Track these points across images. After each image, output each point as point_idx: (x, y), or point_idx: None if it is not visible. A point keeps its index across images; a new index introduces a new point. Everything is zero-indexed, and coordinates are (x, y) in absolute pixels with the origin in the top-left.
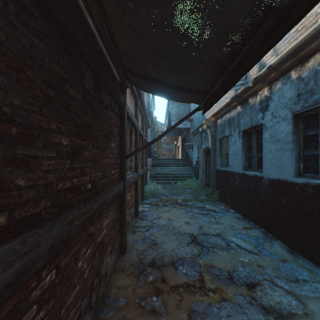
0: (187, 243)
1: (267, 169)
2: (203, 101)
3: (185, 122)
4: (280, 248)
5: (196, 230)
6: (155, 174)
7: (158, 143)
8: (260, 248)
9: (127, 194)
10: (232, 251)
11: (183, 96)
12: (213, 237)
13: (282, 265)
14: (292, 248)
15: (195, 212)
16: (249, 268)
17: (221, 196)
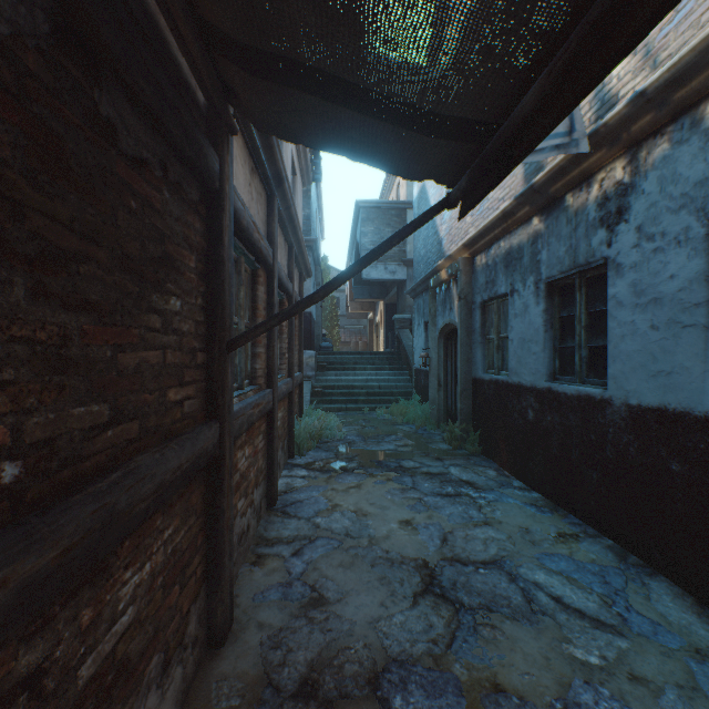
0: (411, 595)
1: (624, 380)
2: (466, 174)
3: (394, 266)
4: (675, 604)
5: (434, 547)
6: (325, 388)
7: (332, 316)
8: (620, 608)
9: (238, 453)
10: (545, 622)
11: (405, 153)
12: (484, 571)
13: (703, 673)
14: (708, 604)
15: (426, 489)
16: (612, 694)
17: (486, 443)
